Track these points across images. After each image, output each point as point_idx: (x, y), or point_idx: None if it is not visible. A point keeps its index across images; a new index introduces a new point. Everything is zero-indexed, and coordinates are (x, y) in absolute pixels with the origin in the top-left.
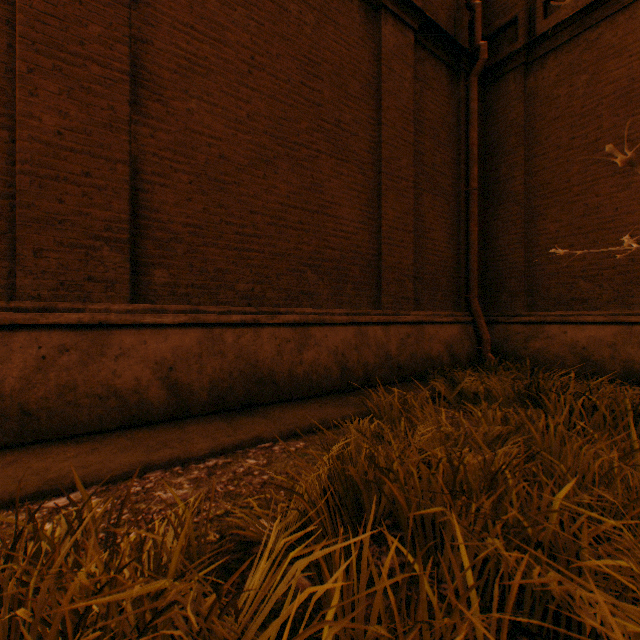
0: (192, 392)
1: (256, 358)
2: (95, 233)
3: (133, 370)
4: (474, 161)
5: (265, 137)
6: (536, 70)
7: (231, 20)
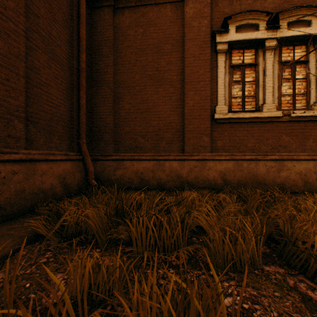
0: None
1: None
2: None
3: None
4: (84, 49)
5: None
6: (120, 14)
7: None
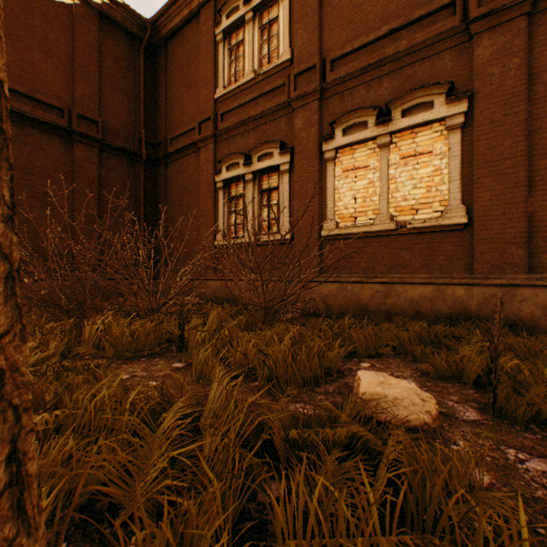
0: None
1: None
2: None
3: None
4: (142, 204)
5: None
6: (170, 167)
7: None
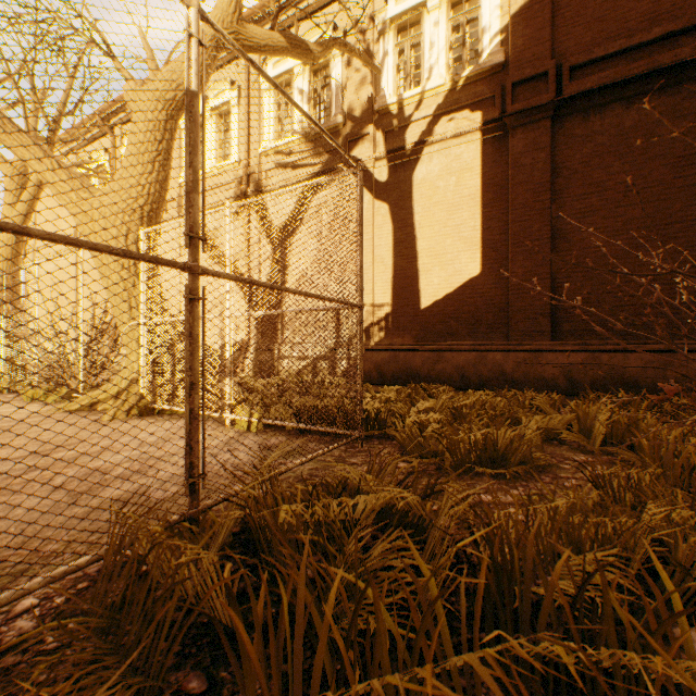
0: (579, 384)
1: (622, 371)
2: (535, 312)
3: (550, 370)
4: None
5: (637, 231)
6: None
7: (609, 174)
